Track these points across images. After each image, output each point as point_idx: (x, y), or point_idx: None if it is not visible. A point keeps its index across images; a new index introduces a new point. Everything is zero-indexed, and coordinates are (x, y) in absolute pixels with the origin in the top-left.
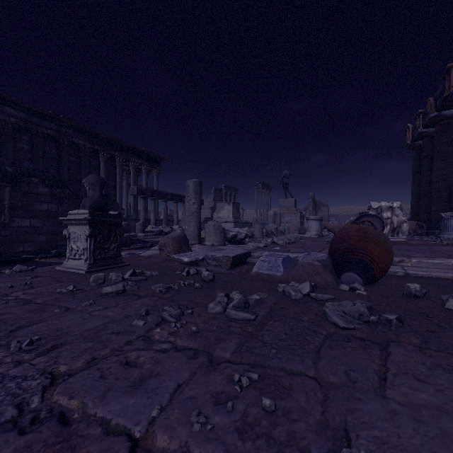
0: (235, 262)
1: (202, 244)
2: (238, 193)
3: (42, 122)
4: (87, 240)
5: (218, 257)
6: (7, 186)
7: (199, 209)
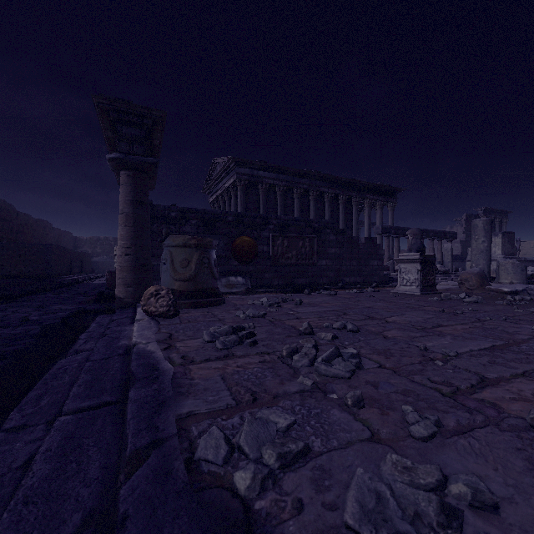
0: None
1: (492, 282)
2: (507, 217)
3: (300, 180)
4: (418, 273)
5: None
6: (315, 237)
7: (489, 247)
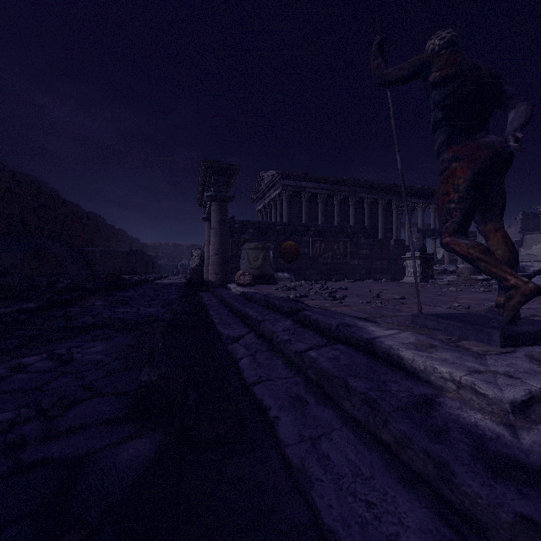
0: None
1: None
2: None
3: (340, 188)
4: (418, 267)
5: None
6: (348, 241)
7: None
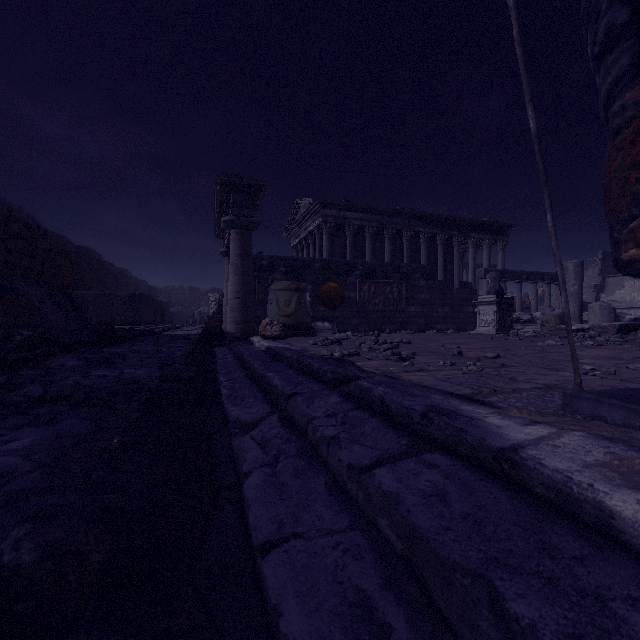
0: (621, 330)
1: None
2: None
3: (392, 220)
4: (494, 314)
5: (604, 326)
6: (404, 282)
7: (580, 290)
